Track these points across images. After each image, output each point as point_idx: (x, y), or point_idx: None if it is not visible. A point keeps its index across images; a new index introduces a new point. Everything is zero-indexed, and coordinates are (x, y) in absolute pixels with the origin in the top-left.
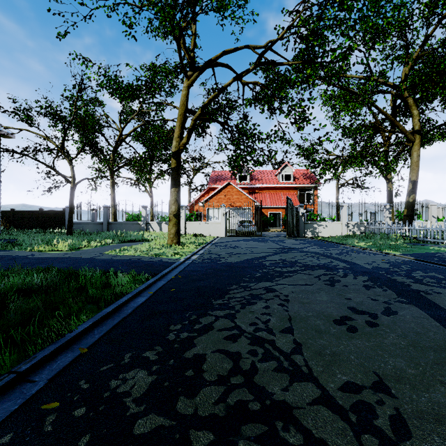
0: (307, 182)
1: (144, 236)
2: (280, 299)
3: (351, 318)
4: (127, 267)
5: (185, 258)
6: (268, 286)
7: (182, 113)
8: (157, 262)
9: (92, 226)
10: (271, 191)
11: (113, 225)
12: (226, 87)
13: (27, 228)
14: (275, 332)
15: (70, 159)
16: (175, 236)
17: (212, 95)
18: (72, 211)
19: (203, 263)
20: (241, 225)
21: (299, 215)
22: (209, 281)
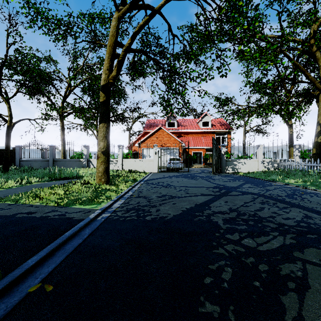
0: (222, 128)
1: (79, 173)
2: None
3: None
4: None
5: (101, 208)
6: None
7: (111, 44)
8: (53, 220)
9: (39, 163)
10: (194, 135)
11: (58, 162)
12: (157, 10)
13: None
14: None
15: (7, 98)
16: (104, 174)
17: (143, 21)
18: (9, 149)
19: (124, 219)
20: (171, 162)
21: (221, 154)
22: None
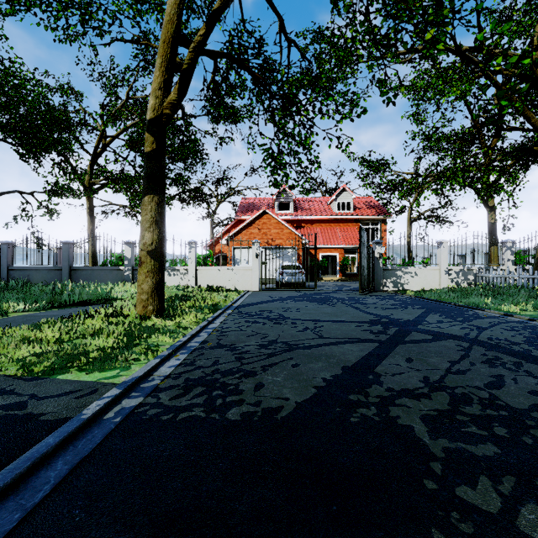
0: (372, 212)
1: (113, 293)
2: None
3: None
4: None
5: (125, 382)
6: None
7: (167, 38)
8: None
9: (44, 275)
10: (323, 226)
11: (78, 272)
12: None
13: None
14: None
15: None
16: (152, 297)
17: None
18: None
19: (172, 420)
20: (284, 272)
21: (374, 257)
22: None
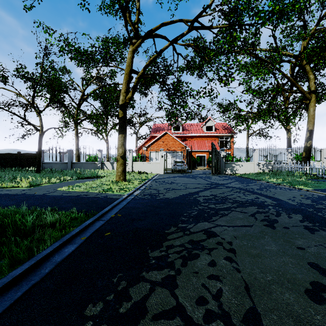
0: (225, 132)
1: (98, 173)
2: (224, 248)
3: (325, 286)
4: (72, 205)
5: (128, 194)
6: (207, 227)
7: (127, 72)
8: (102, 198)
9: (59, 166)
10: (198, 139)
11: (75, 164)
12: (164, 50)
13: (8, 167)
14: (236, 324)
15: (39, 111)
16: (122, 174)
17: (153, 57)
18: (40, 153)
19: (144, 198)
20: (175, 164)
21: (221, 157)
22: (147, 222)
